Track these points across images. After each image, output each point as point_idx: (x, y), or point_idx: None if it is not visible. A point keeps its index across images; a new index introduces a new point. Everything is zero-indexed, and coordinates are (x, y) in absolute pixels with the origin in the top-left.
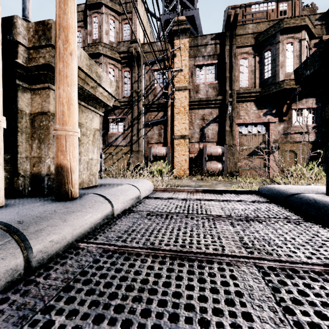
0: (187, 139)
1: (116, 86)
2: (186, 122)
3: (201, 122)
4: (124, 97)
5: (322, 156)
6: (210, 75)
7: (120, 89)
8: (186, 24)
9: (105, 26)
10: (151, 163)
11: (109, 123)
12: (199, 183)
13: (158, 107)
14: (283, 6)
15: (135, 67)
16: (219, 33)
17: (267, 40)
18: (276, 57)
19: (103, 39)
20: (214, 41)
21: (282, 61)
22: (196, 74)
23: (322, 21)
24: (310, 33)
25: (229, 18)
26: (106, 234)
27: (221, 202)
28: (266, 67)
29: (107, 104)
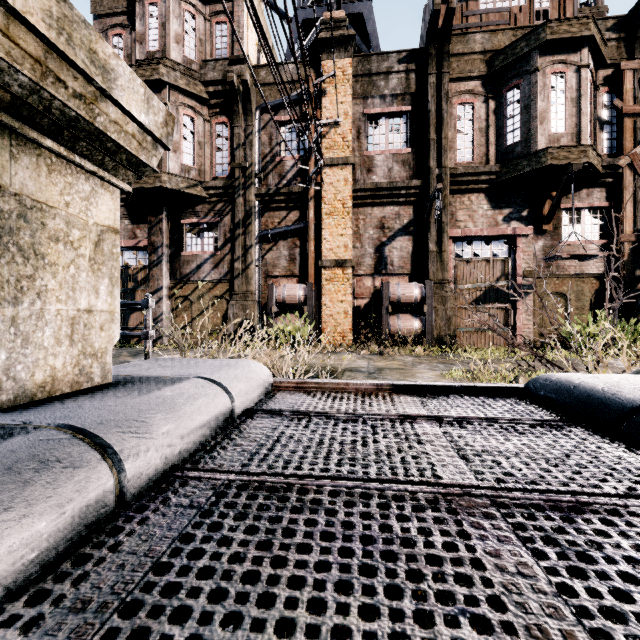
0: (349, 268)
1: (167, 114)
2: (347, 233)
3: (378, 234)
4: (215, 179)
5: (619, 304)
6: (396, 136)
7: (207, 162)
8: (347, 29)
9: (174, 25)
10: (273, 319)
11: (184, 232)
12: (377, 363)
13: (288, 201)
14: (542, 1)
15: (239, 115)
16: (415, 50)
17: (511, 66)
18: (530, 101)
19: (169, 52)
20: (404, 65)
21: (544, 110)
22: (368, 134)
23: (619, 32)
24: (597, 54)
25: (435, 17)
26: (35, 633)
27: (448, 425)
28: (510, 121)
29: (138, 158)
